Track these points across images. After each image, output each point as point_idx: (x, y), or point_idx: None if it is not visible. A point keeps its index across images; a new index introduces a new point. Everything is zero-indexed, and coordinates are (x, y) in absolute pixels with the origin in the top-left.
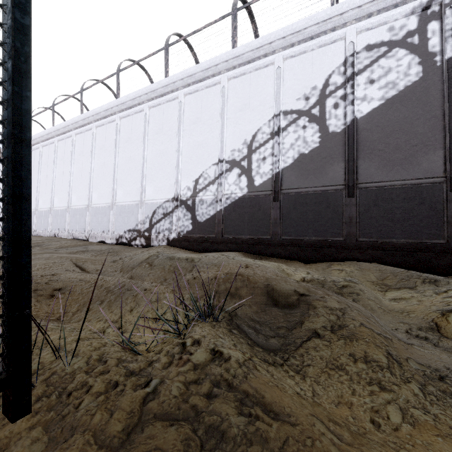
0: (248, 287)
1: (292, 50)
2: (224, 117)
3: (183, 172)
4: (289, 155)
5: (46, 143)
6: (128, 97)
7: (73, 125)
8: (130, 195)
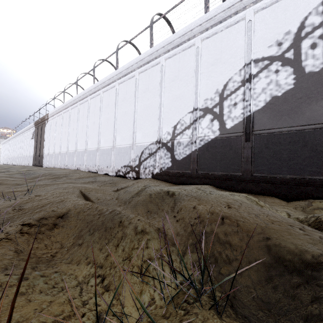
0: (239, 236)
1: (263, 2)
2: (198, 72)
3: (164, 120)
4: (261, 99)
5: (73, 106)
6: (124, 67)
7: (88, 92)
8: (125, 140)
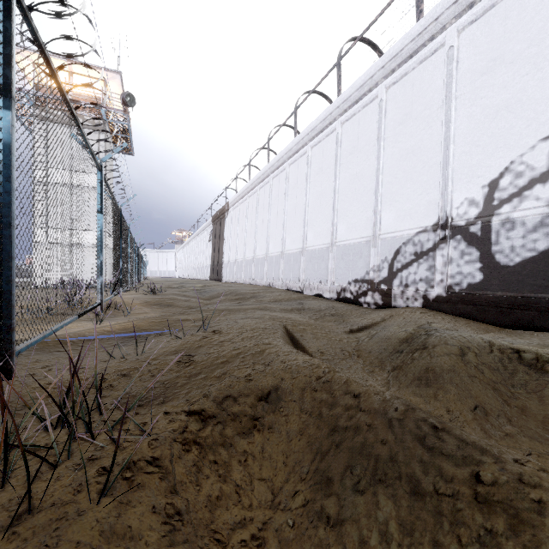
0: None
1: None
2: None
3: (458, 174)
4: None
5: (262, 184)
6: (354, 87)
7: (286, 155)
8: (356, 230)
